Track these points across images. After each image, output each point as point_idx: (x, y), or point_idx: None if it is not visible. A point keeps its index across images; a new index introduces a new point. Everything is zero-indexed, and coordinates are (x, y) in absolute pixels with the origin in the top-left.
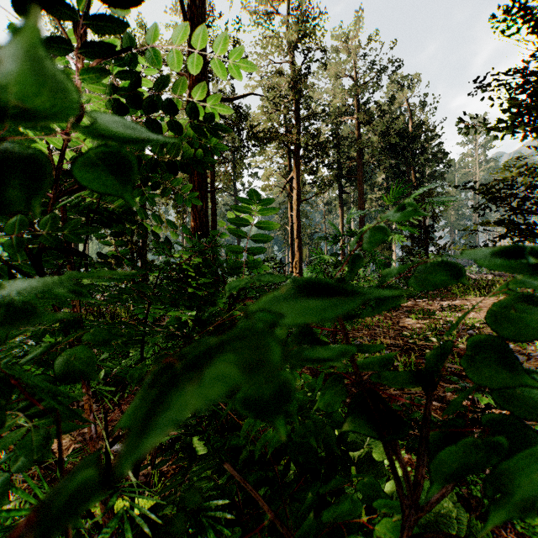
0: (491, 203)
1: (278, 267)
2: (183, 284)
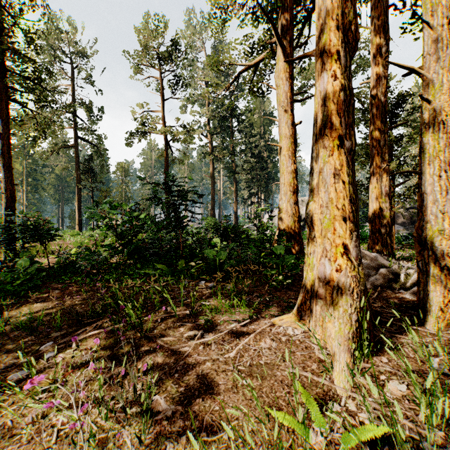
0: None
1: None
2: None
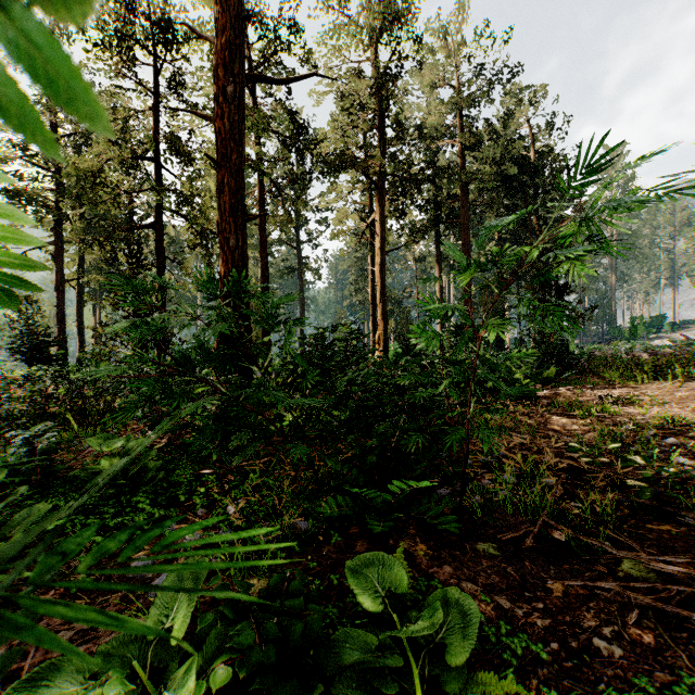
0: None
1: (356, 339)
2: None
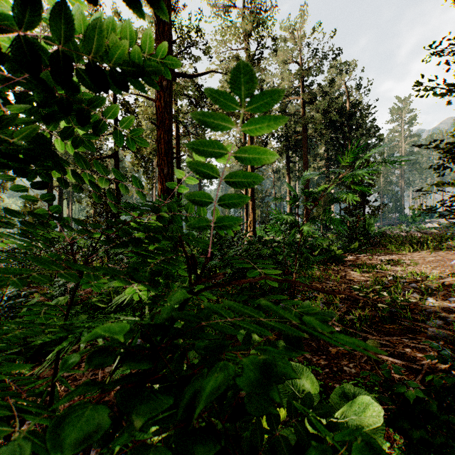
0: (454, 163)
1: None
2: (138, 247)
